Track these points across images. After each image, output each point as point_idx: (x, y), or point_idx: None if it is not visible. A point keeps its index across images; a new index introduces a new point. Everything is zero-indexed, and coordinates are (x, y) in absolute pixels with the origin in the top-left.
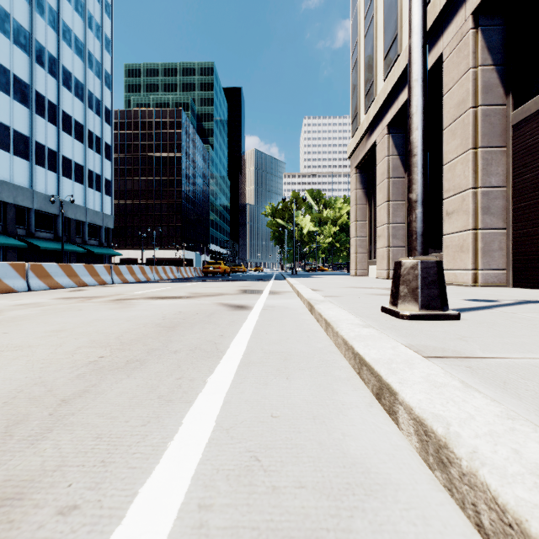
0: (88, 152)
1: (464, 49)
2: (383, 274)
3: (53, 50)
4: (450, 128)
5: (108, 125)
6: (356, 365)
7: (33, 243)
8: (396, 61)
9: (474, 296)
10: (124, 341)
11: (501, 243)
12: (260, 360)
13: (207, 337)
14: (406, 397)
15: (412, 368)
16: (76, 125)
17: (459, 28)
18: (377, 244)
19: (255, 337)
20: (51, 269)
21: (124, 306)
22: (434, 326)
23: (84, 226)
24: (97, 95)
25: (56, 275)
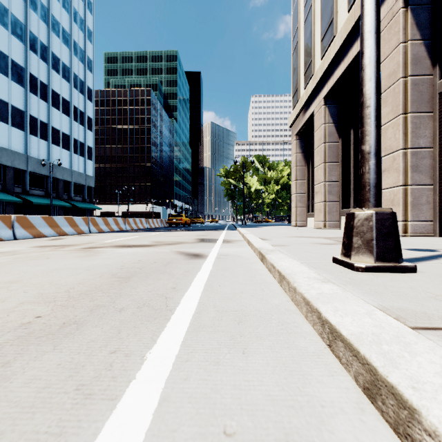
0: (74, 124)
1: (395, 26)
2: (320, 224)
3: (44, 40)
4: (382, 97)
5: (90, 101)
6: (325, 335)
7: (27, 199)
8: (332, 42)
9: (411, 245)
10: (72, 295)
11: (428, 198)
12: (212, 322)
13: (159, 290)
14: (441, 428)
15: (412, 353)
16: (63, 101)
17: (390, 8)
18: (315, 199)
19: (208, 290)
20: (35, 220)
21: (90, 254)
22: (395, 280)
23: (70, 185)
24: (81, 77)
25: (39, 226)
